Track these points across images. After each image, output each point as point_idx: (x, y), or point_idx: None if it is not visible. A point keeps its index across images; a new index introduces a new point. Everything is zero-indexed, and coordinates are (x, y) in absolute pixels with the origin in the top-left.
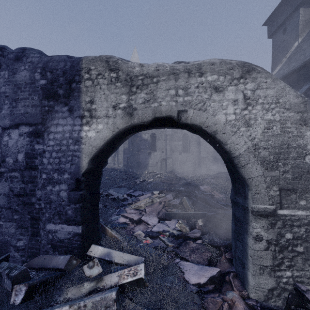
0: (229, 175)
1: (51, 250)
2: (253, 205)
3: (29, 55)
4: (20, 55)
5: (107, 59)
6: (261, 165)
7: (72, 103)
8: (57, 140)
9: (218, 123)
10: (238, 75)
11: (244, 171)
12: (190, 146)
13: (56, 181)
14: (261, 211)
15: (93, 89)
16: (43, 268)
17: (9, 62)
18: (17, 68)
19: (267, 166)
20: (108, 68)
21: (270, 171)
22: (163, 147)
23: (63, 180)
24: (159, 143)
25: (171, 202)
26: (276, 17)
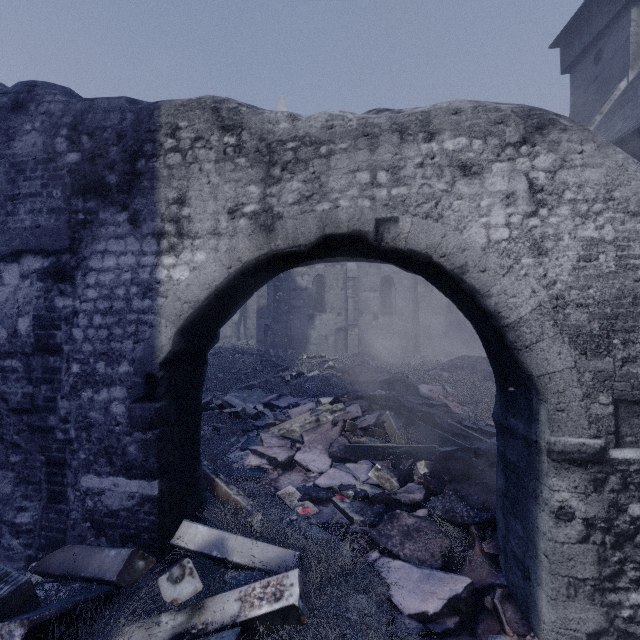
0: (492, 366)
1: (91, 533)
2: (551, 438)
3: (43, 98)
4: (22, 98)
5: (215, 105)
6: (570, 345)
7: (138, 204)
8: (104, 288)
9: (469, 248)
10: (516, 136)
11: (530, 359)
12: (397, 302)
13: (103, 379)
14: (572, 451)
15: (184, 172)
16: (70, 576)
17: (0, 115)
18: (16, 126)
19: (584, 347)
20: (219, 125)
21: (591, 358)
22: (341, 303)
23: (117, 378)
24: (332, 295)
25: (358, 423)
26: (579, 29)
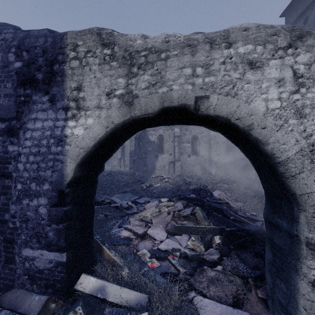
0: (263, 186)
1: (28, 282)
2: (309, 234)
3: (2, 31)
4: None
5: (99, 31)
6: None
7: (54, 91)
8: (35, 140)
9: (254, 114)
10: (285, 43)
11: (295, 184)
12: (200, 148)
13: (34, 193)
14: None
15: (80, 71)
16: (13, 311)
17: None
18: None
19: None
20: (101, 43)
21: None
22: (171, 149)
23: (42, 192)
24: (167, 145)
25: (181, 213)
26: (295, 6)
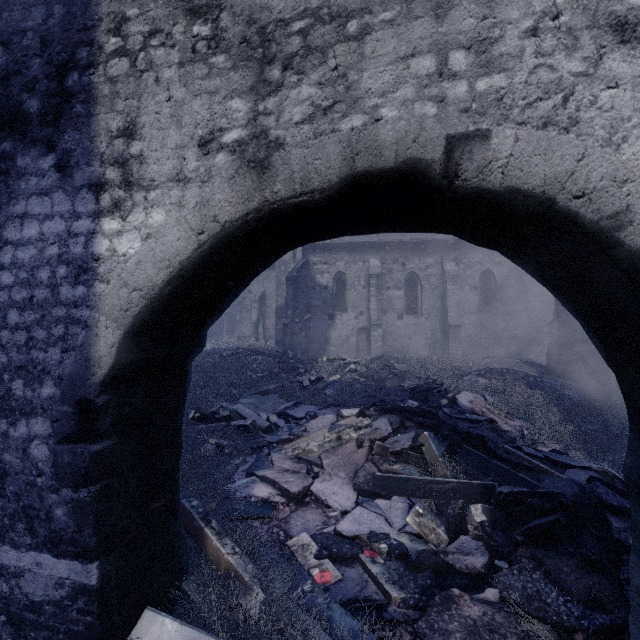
0: (624, 392)
1: (8, 631)
2: None
3: None
4: None
5: None
6: None
7: (69, 141)
8: (22, 269)
9: (634, 178)
10: None
11: None
12: (423, 300)
13: (21, 406)
14: None
15: (133, 86)
16: None
17: None
18: None
19: None
20: (185, 7)
21: None
22: (363, 302)
23: (38, 405)
24: (353, 293)
25: (388, 445)
26: None
